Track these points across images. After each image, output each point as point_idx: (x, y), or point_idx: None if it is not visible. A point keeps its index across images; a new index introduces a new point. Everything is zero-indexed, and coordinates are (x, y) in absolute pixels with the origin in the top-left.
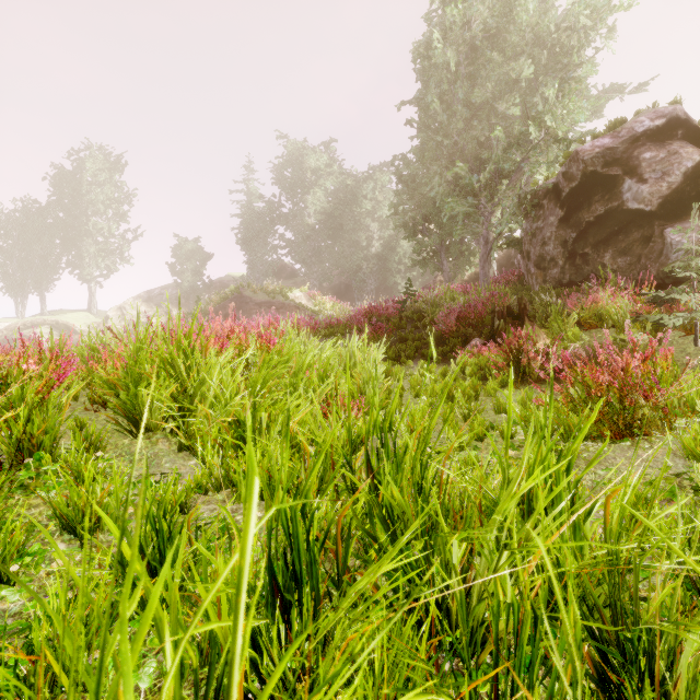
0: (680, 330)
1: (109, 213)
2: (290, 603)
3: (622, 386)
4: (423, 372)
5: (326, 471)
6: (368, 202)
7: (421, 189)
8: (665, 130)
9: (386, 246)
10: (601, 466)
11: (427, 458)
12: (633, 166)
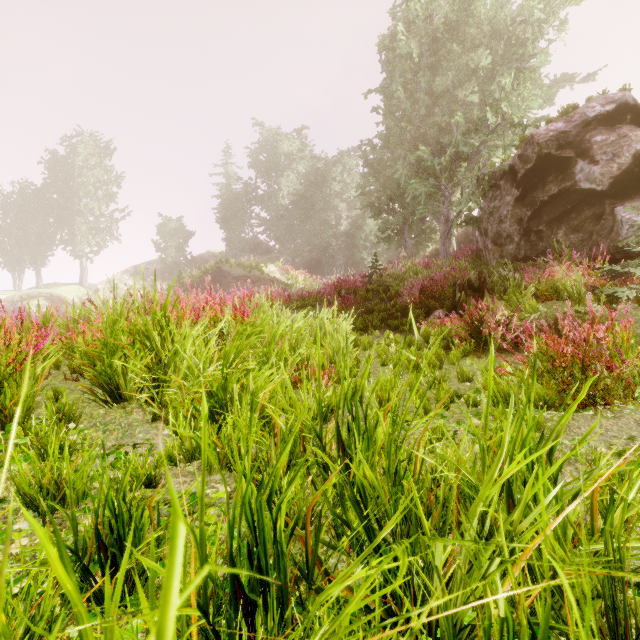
0: (633, 302)
1: (99, 195)
2: (254, 603)
3: (584, 357)
4: (389, 341)
5: (296, 445)
6: (336, 184)
7: (386, 172)
8: (615, 115)
9: (354, 225)
10: (566, 436)
11: (402, 439)
12: (585, 149)
